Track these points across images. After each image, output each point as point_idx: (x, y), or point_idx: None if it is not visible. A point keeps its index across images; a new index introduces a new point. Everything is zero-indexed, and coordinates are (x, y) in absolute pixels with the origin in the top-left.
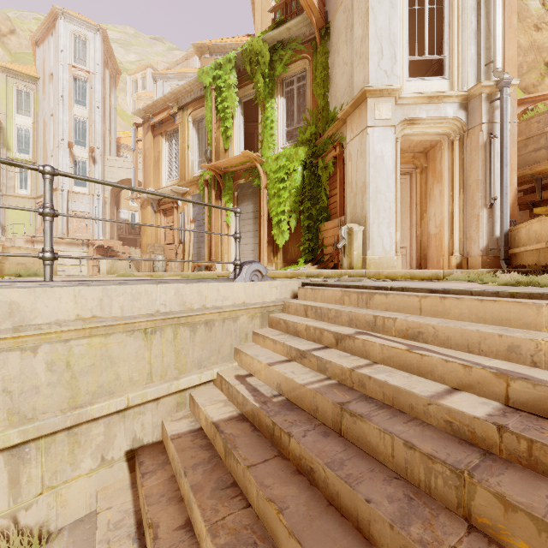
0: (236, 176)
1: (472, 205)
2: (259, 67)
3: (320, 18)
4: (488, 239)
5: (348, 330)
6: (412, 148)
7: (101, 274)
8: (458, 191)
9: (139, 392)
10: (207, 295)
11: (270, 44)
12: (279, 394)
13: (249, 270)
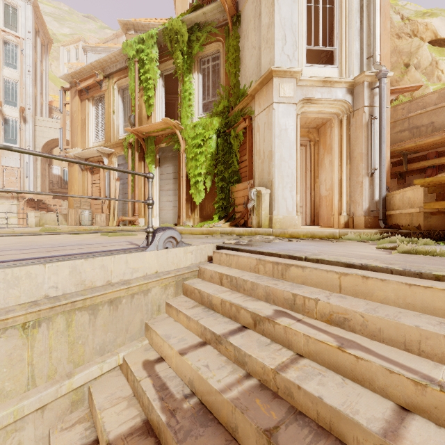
0: (158, 141)
1: (356, 174)
2: (179, 45)
3: (232, 6)
4: (369, 202)
5: (265, 307)
6: (307, 124)
7: (29, 226)
8: (346, 161)
9: (10, 409)
10: (113, 269)
11: (188, 25)
12: (191, 392)
13: (162, 237)
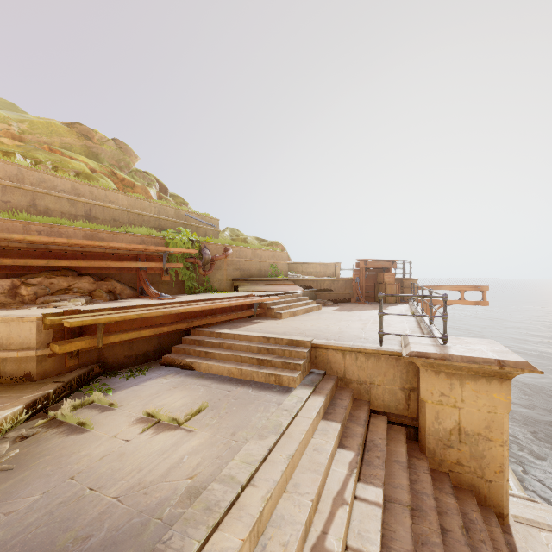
0: None
1: None
2: None
3: None
4: None
5: None
6: None
7: None
8: None
9: None
10: None
11: None
12: None
13: None
